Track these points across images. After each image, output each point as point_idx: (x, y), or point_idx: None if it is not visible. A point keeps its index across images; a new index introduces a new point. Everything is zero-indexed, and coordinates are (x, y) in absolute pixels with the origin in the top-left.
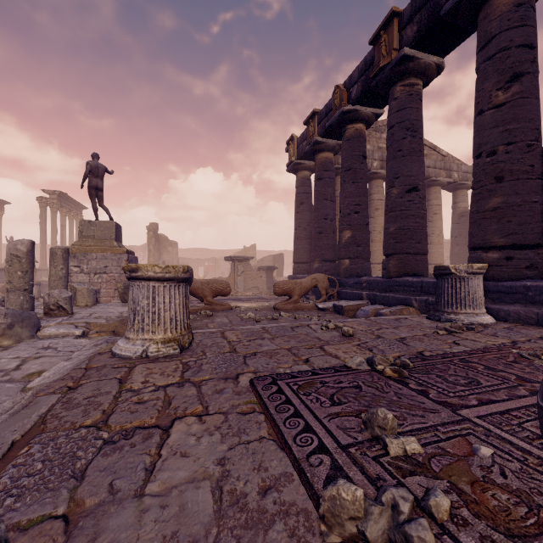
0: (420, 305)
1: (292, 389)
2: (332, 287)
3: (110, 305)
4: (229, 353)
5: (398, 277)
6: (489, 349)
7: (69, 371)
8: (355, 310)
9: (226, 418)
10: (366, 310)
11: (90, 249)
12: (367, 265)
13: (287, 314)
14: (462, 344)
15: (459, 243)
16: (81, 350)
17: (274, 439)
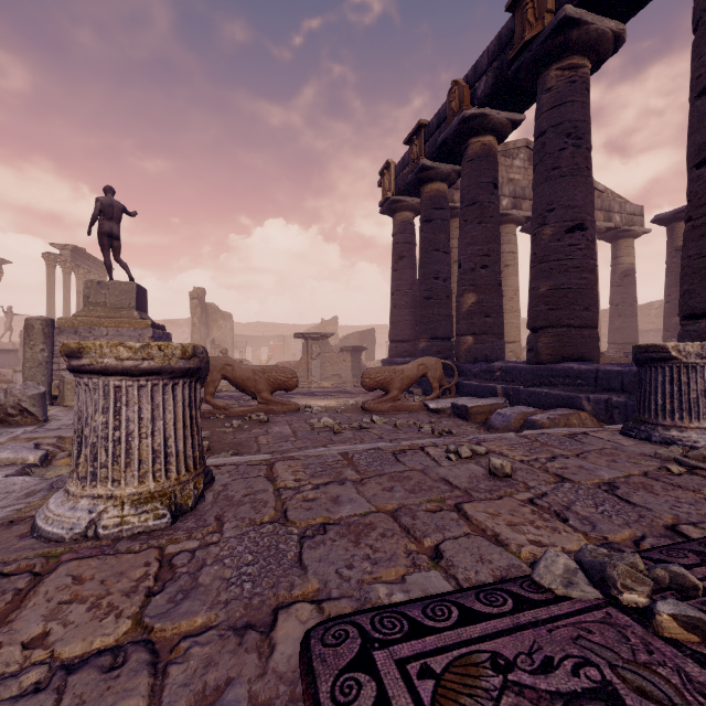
0: (595, 407)
1: (418, 699)
2: (446, 376)
3: None
4: (271, 525)
5: (553, 362)
6: None
7: None
8: (487, 412)
9: None
10: (507, 415)
11: (99, 322)
12: (500, 344)
13: (382, 419)
14: None
15: (622, 313)
16: None
17: None
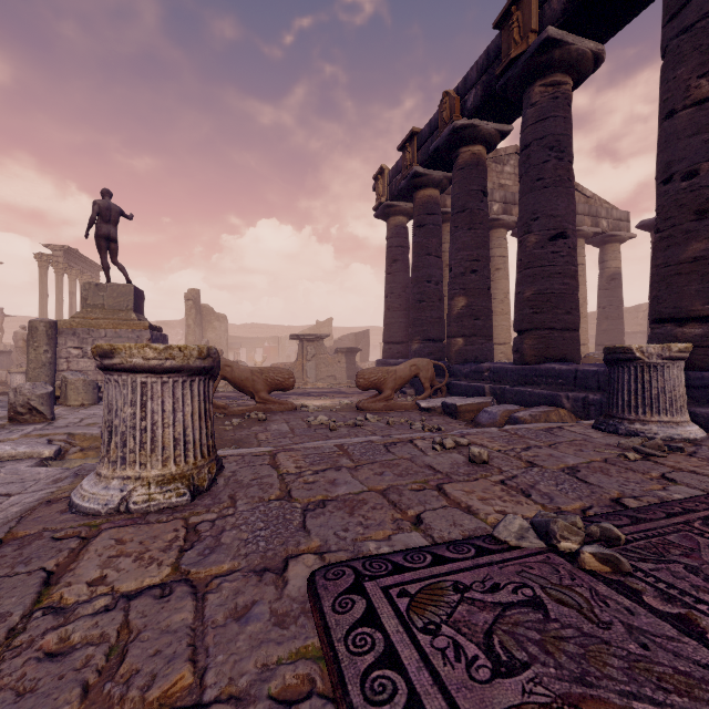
0: (574, 405)
1: (396, 608)
2: (438, 376)
3: None
4: (278, 501)
5: (537, 363)
6: None
7: None
8: (475, 411)
9: None
10: (493, 413)
11: (97, 324)
12: (489, 345)
13: (375, 417)
14: (680, 480)
15: (609, 316)
16: (23, 493)
17: None
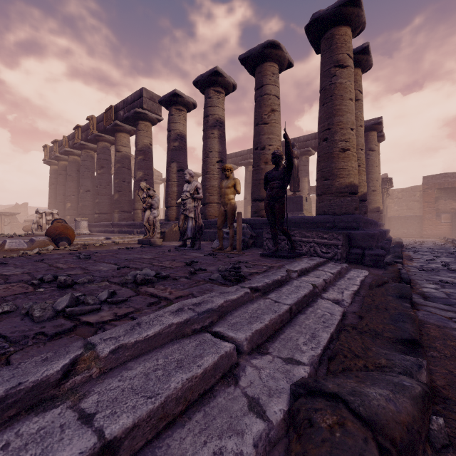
0: None
1: None
2: None
3: None
4: None
5: None
6: None
7: None
8: None
9: None
10: None
11: None
12: None
13: None
14: None
15: None
16: None
17: None
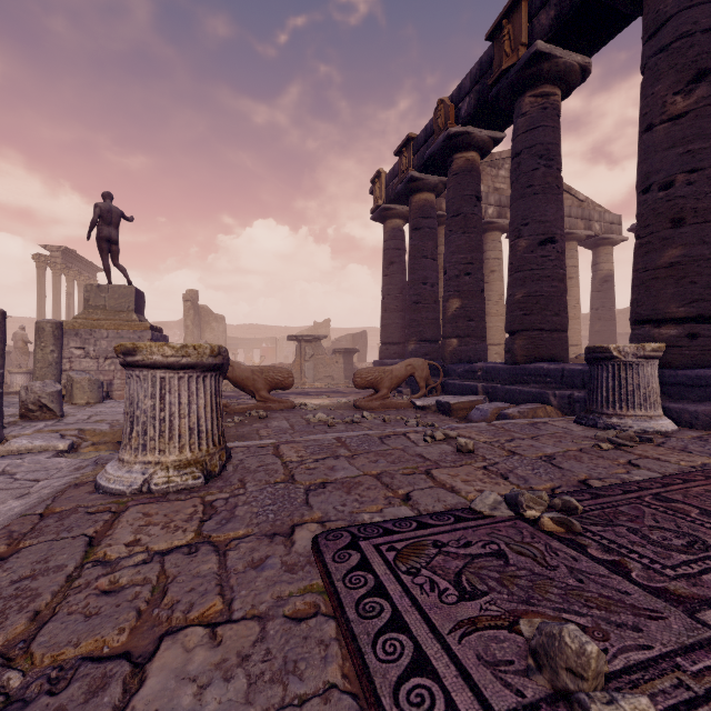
0: (561, 402)
1: (385, 559)
2: (433, 376)
3: (122, 403)
4: (283, 483)
5: (527, 362)
6: (690, 476)
7: (12, 520)
8: (468, 408)
9: (264, 632)
10: (484, 410)
11: (99, 325)
12: (483, 346)
13: (372, 415)
14: (644, 465)
15: (601, 317)
16: (50, 478)
17: (354, 690)
